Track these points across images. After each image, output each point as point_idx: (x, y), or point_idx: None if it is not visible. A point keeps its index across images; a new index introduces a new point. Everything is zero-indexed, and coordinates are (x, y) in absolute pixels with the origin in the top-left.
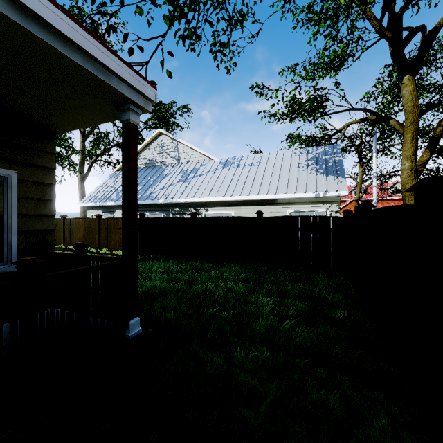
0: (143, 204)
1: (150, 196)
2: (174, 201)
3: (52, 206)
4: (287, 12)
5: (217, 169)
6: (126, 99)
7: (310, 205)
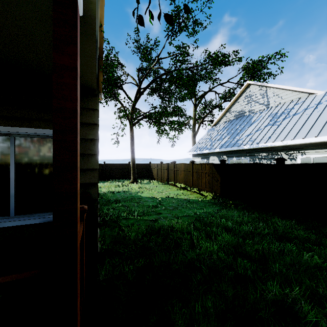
0: (230, 151)
1: (236, 143)
2: (259, 146)
3: (95, 160)
4: None
5: (320, 103)
6: None
7: None
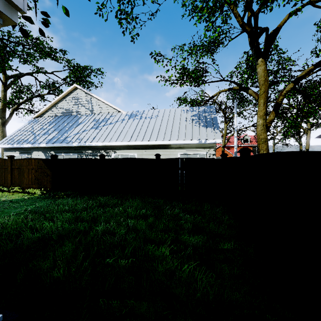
0: (59, 146)
1: (65, 140)
2: (86, 145)
3: None
4: None
5: (124, 120)
6: None
7: (195, 149)
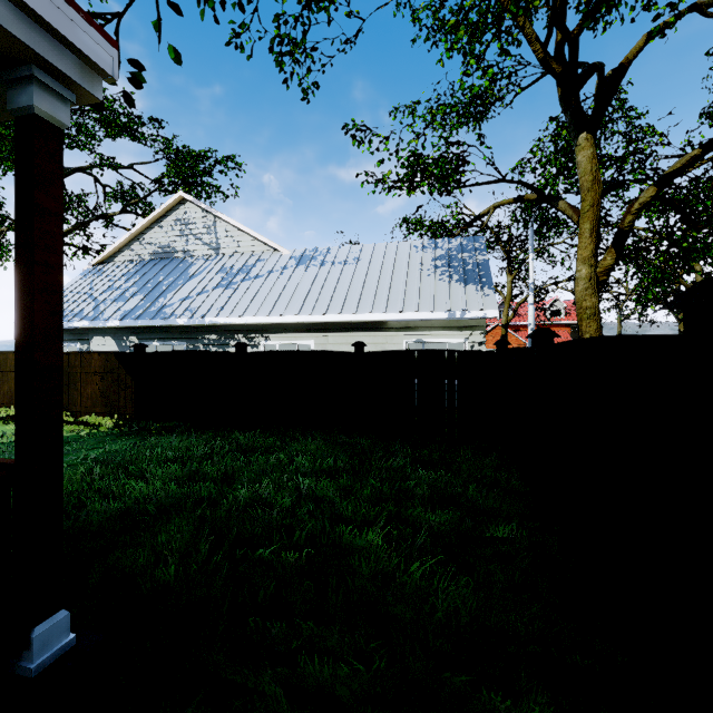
0: (148, 327)
1: (161, 312)
2: (206, 322)
3: None
4: (405, 7)
5: (286, 269)
6: (15, 46)
7: (440, 331)
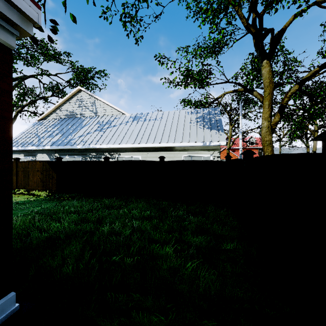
0: (63, 149)
1: (70, 142)
2: (90, 147)
3: None
4: (183, 1)
5: (128, 122)
6: None
7: (199, 151)
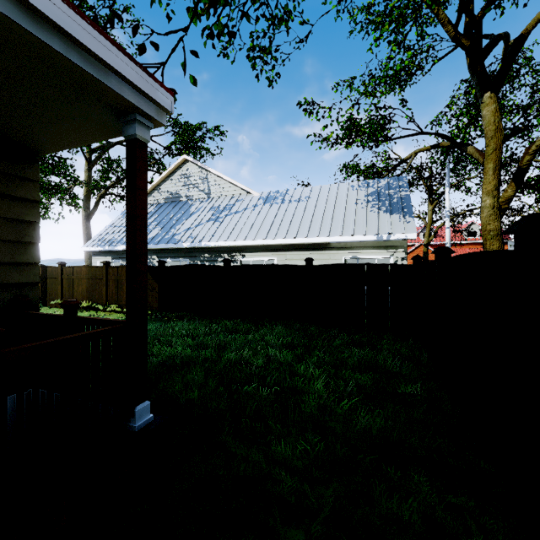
0: (164, 249)
1: (173, 238)
2: (202, 245)
3: (35, 251)
4: (343, 12)
5: (257, 206)
6: (130, 106)
7: (371, 250)
